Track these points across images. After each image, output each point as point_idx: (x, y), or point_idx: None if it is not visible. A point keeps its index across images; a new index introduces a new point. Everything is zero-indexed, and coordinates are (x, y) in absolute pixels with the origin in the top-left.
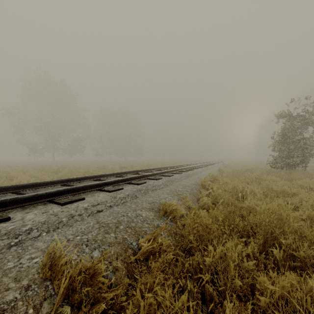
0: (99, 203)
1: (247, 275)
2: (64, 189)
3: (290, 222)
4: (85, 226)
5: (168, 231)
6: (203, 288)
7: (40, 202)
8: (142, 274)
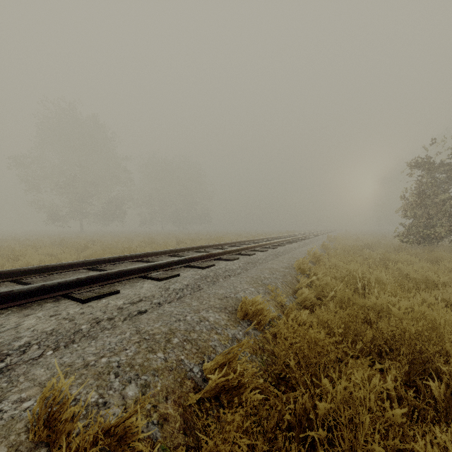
0: (142, 299)
1: (392, 435)
2: (87, 276)
3: (451, 333)
4: (117, 338)
5: (250, 346)
6: (314, 451)
7: (51, 298)
8: (208, 429)
